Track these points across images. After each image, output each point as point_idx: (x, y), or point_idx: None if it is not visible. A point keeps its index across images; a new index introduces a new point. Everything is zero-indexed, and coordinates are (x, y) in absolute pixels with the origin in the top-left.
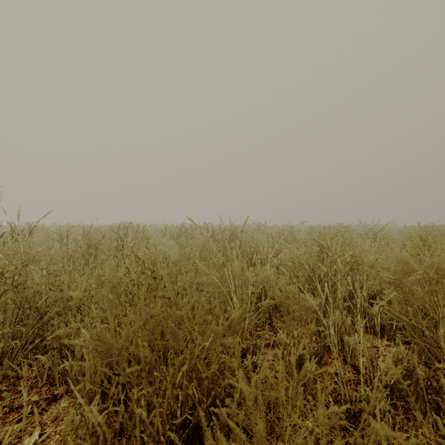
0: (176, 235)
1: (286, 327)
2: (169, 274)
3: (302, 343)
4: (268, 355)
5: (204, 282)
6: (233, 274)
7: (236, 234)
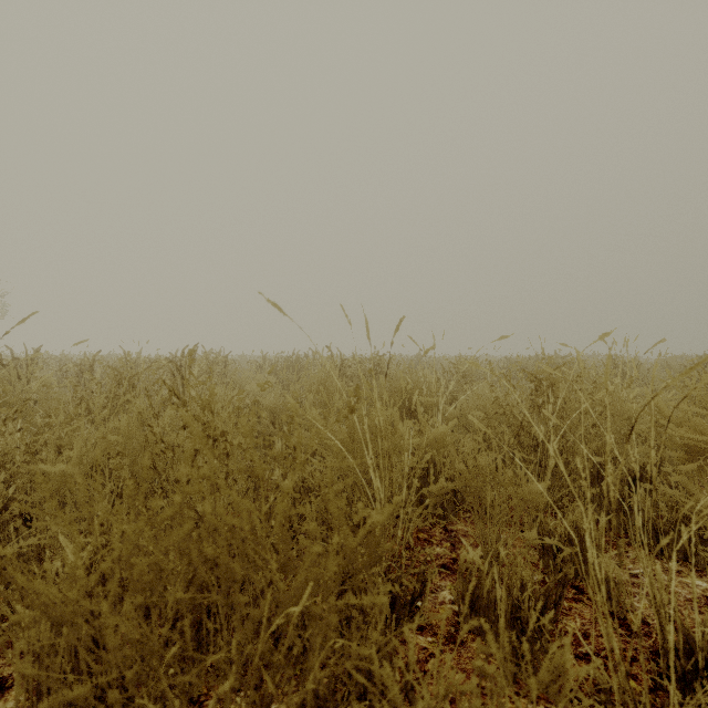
0: (281, 369)
1: (473, 533)
2: (262, 433)
3: (518, 576)
4: (443, 591)
5: (318, 447)
6: (373, 431)
7: (381, 367)
